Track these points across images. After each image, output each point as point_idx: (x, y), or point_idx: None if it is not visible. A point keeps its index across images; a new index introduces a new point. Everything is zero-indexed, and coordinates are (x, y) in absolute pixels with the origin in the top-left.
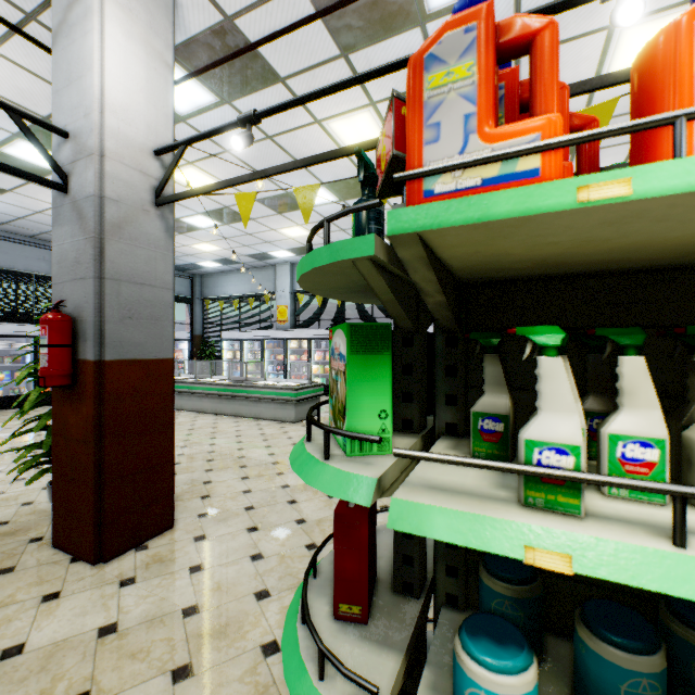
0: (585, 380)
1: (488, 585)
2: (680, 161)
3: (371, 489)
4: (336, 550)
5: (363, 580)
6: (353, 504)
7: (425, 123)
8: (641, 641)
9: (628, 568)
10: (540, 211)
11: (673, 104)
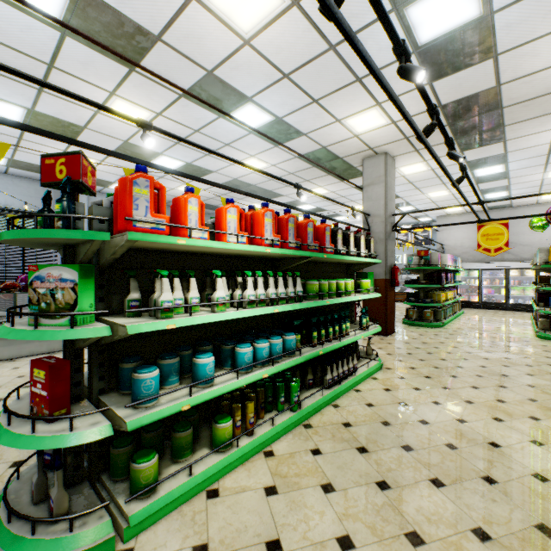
0: (152, 287)
1: (128, 367)
2: (193, 239)
3: (110, 329)
4: (52, 385)
5: (68, 394)
6: (54, 361)
7: (134, 202)
8: (176, 355)
9: (185, 323)
10: (170, 243)
11: (185, 217)
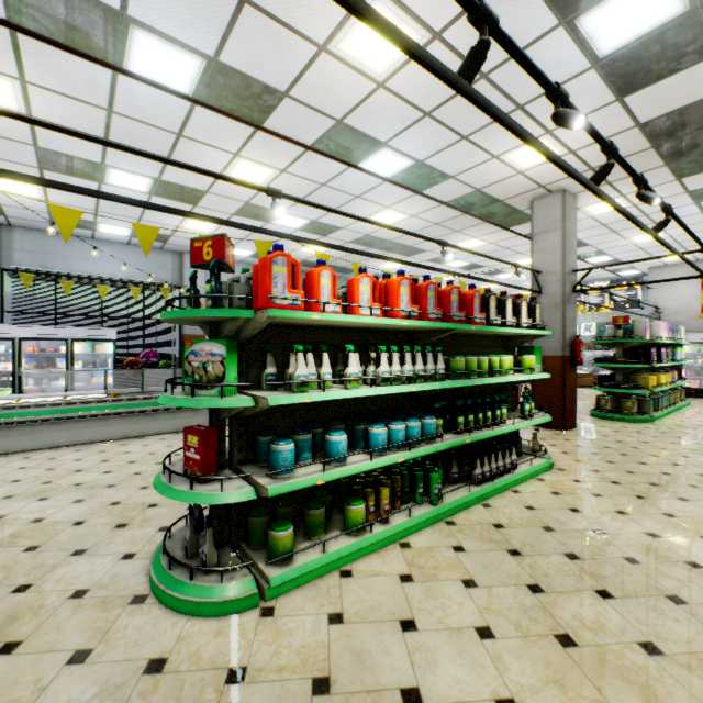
0: (285, 362)
1: (264, 440)
2: (327, 314)
3: (253, 401)
4: (204, 450)
5: (216, 460)
6: (205, 429)
7: (273, 280)
8: (308, 431)
9: (319, 398)
10: (306, 318)
11: (318, 291)
